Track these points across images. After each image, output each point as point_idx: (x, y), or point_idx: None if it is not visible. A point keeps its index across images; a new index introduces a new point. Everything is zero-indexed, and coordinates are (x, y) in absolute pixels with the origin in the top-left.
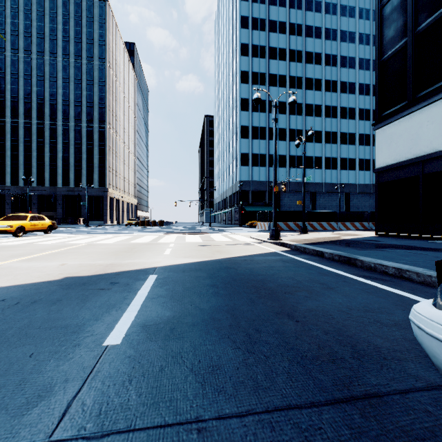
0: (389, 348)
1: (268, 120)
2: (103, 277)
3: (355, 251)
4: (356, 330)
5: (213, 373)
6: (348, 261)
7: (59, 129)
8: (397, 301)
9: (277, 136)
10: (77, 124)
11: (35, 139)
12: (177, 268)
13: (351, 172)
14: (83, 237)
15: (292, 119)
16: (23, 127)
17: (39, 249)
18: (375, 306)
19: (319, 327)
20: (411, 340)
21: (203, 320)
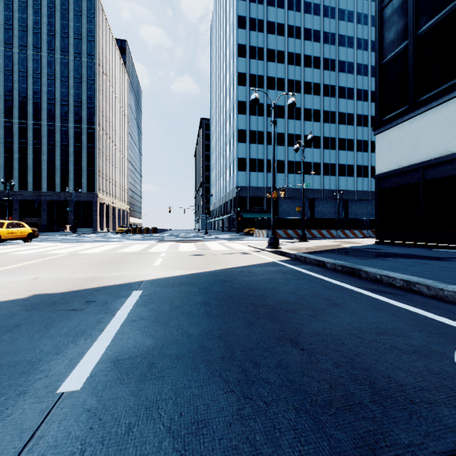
0: (415, 385)
1: (267, 124)
2: (78, 295)
3: (358, 260)
4: (372, 360)
5: (198, 435)
6: (352, 272)
7: (43, 129)
8: (411, 320)
9: (276, 141)
10: (63, 125)
11: (17, 139)
12: (166, 282)
13: (350, 178)
14: (67, 246)
15: (290, 123)
16: (3, 126)
17: (12, 260)
18: (388, 327)
19: (328, 357)
20: (437, 373)
21: (190, 350)
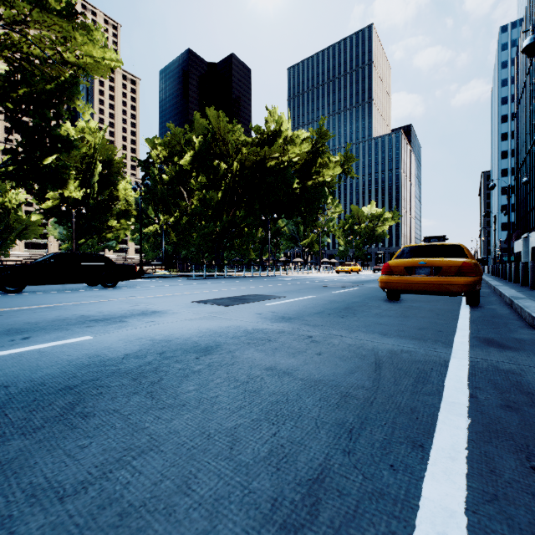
0: None
1: None
2: None
3: None
4: None
5: None
6: None
7: None
8: None
9: None
10: None
11: None
12: None
13: None
14: None
15: None
16: None
17: None
18: None
19: None
20: None
21: None
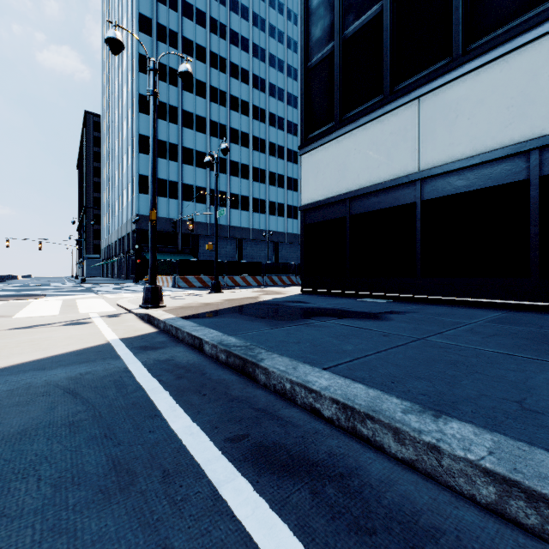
0: None
1: (182, 136)
2: None
3: (266, 330)
4: None
5: None
6: (242, 367)
7: None
8: None
9: (195, 160)
10: None
11: None
12: None
13: (280, 219)
14: None
15: (214, 142)
16: None
17: None
18: None
19: None
20: None
21: None
